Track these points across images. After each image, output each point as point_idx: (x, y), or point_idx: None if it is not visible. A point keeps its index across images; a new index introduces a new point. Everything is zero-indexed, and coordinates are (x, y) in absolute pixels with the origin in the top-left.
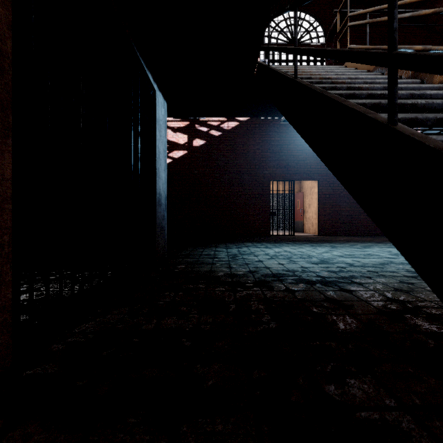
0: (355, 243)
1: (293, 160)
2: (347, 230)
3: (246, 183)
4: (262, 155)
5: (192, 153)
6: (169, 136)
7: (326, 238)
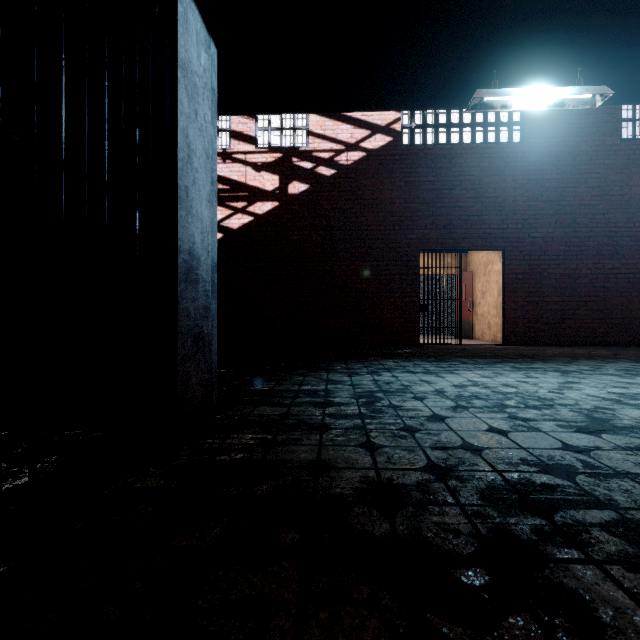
0: (596, 363)
1: (459, 216)
2: (554, 335)
3: (377, 256)
4: (406, 207)
5: (287, 205)
6: (249, 178)
7: (523, 350)
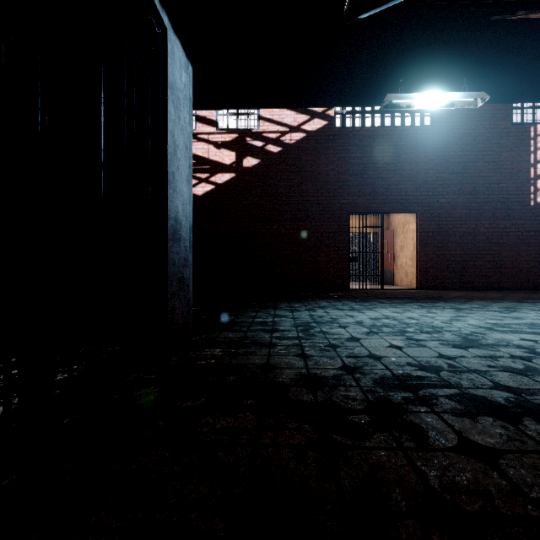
0: (485, 303)
1: (381, 185)
2: (458, 281)
3: (315, 217)
4: (338, 178)
5: (242, 176)
6: (211, 154)
7: (432, 293)
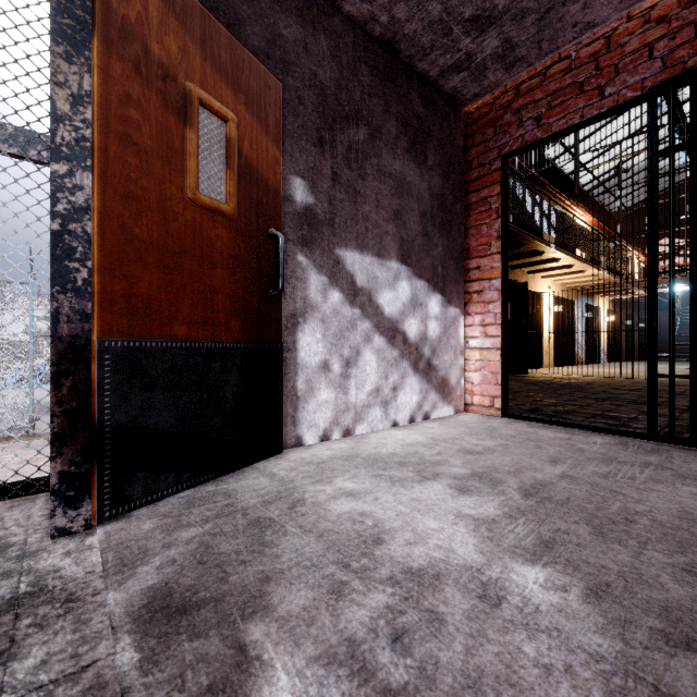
0: None
1: None
2: None
3: None
4: None
5: None
6: None
7: None
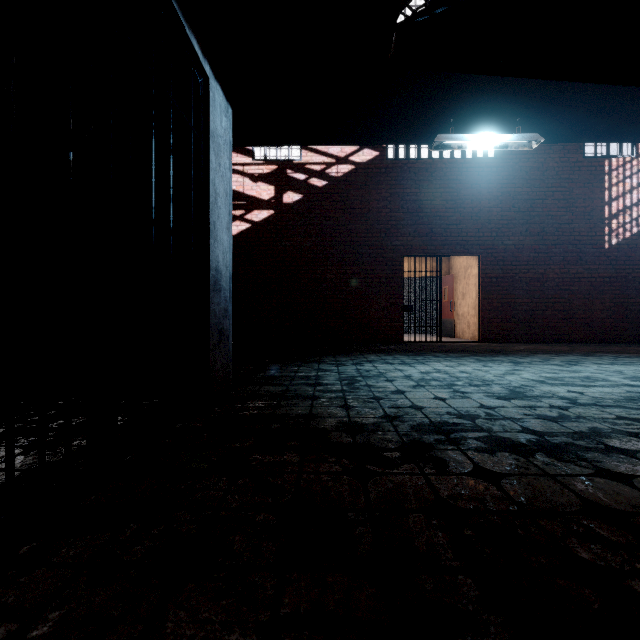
0: (548, 357)
1: (439, 225)
2: (525, 333)
3: (365, 261)
4: (391, 216)
5: (282, 214)
6: (247, 188)
7: (494, 347)
